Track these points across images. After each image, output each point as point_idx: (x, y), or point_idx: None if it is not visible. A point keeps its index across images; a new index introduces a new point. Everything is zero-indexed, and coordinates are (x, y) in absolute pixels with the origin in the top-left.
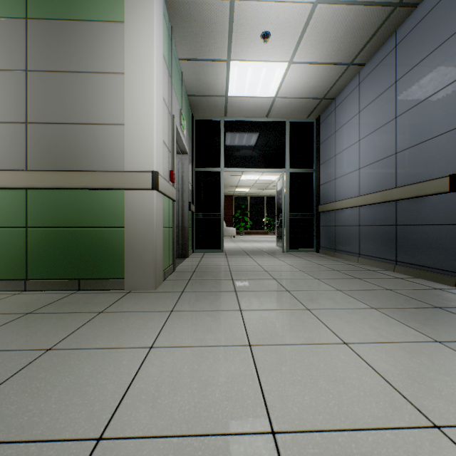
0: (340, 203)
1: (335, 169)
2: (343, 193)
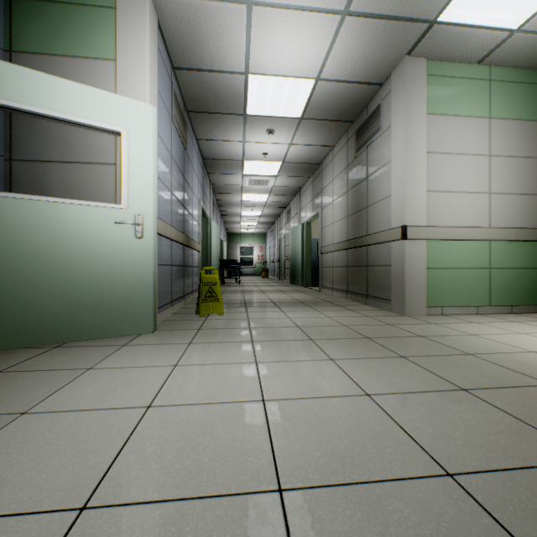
0: None
1: None
2: None
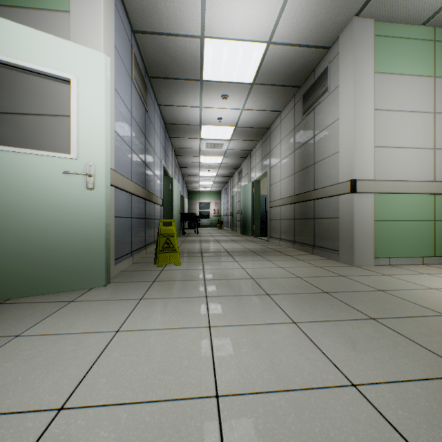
0: None
1: None
2: None
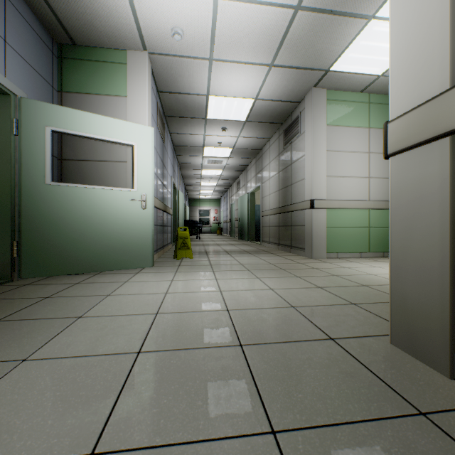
0: None
1: None
2: None
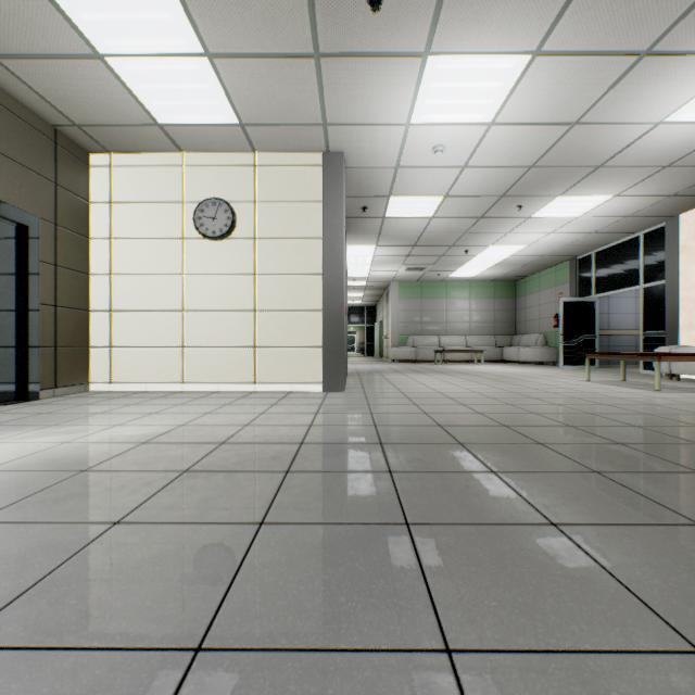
0: (620, 331)
1: (609, 307)
2: (618, 325)
